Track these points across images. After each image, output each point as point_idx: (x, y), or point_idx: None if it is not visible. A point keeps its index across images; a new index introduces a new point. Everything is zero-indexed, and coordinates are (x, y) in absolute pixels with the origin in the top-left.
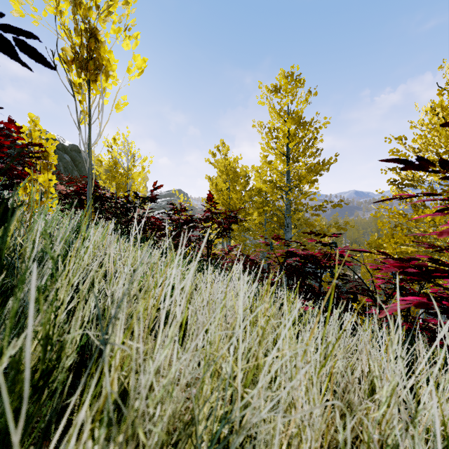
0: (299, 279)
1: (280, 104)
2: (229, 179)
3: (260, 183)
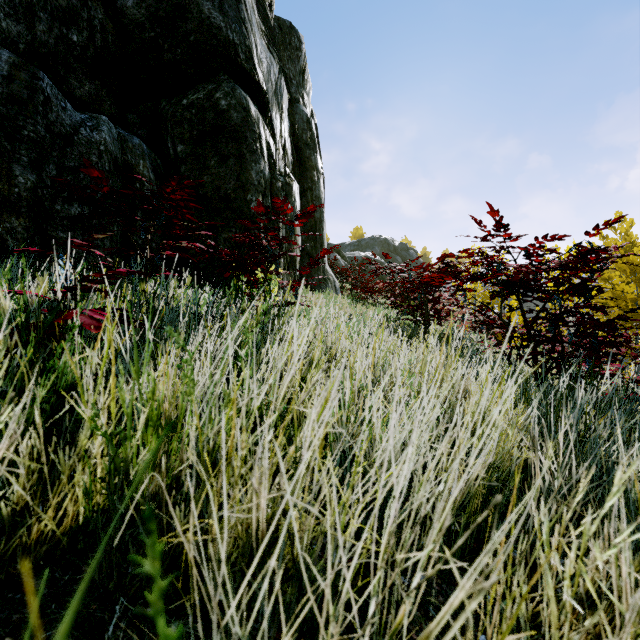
0: None
1: None
2: (636, 280)
3: None
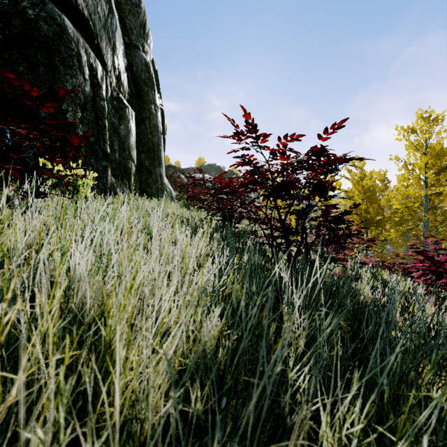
0: (406, 273)
1: (417, 140)
2: (366, 197)
3: (397, 205)
